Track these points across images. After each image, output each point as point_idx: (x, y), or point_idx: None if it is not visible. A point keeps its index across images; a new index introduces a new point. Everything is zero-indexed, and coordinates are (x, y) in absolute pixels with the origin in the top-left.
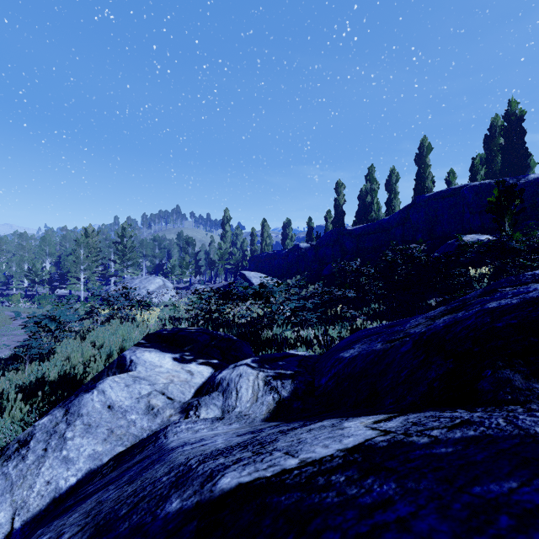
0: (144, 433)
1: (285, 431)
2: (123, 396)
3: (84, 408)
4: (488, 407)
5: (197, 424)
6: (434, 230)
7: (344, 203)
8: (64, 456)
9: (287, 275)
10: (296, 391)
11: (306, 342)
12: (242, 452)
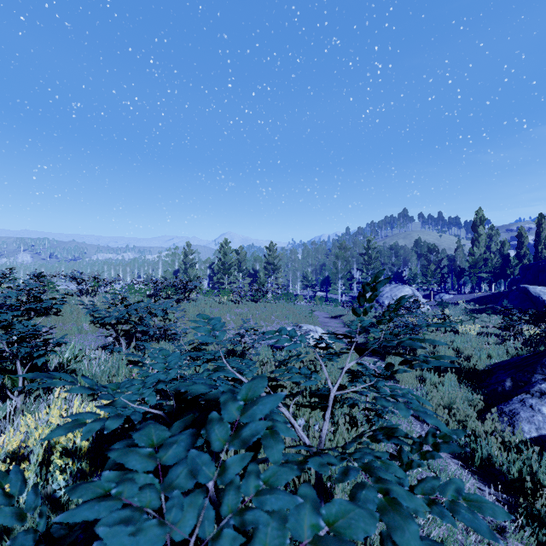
0: None
1: None
2: None
3: None
4: None
5: None
6: None
7: None
8: None
9: None
10: None
11: None
12: None
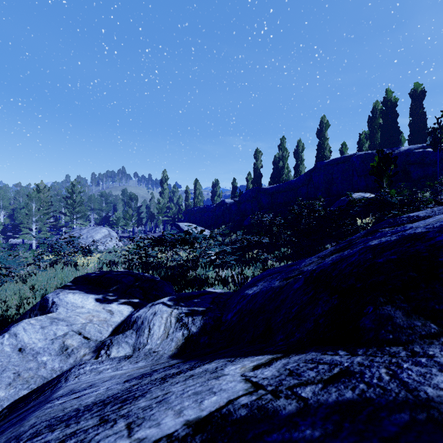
0: (54, 374)
1: (167, 377)
2: (37, 338)
3: None
4: (369, 347)
5: (103, 364)
6: (331, 189)
7: (262, 167)
8: None
9: (215, 226)
10: (205, 326)
11: (223, 281)
12: (91, 417)
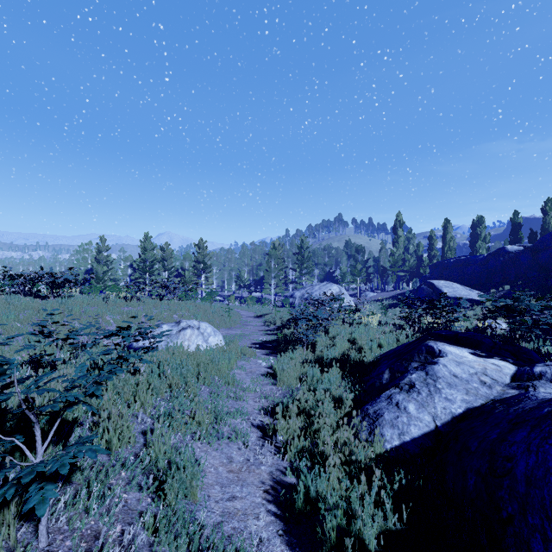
0: (490, 396)
1: None
2: (459, 371)
3: (438, 373)
4: None
5: None
6: None
7: None
8: (444, 397)
9: (488, 285)
10: None
11: None
12: None
